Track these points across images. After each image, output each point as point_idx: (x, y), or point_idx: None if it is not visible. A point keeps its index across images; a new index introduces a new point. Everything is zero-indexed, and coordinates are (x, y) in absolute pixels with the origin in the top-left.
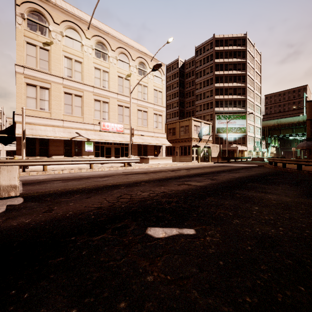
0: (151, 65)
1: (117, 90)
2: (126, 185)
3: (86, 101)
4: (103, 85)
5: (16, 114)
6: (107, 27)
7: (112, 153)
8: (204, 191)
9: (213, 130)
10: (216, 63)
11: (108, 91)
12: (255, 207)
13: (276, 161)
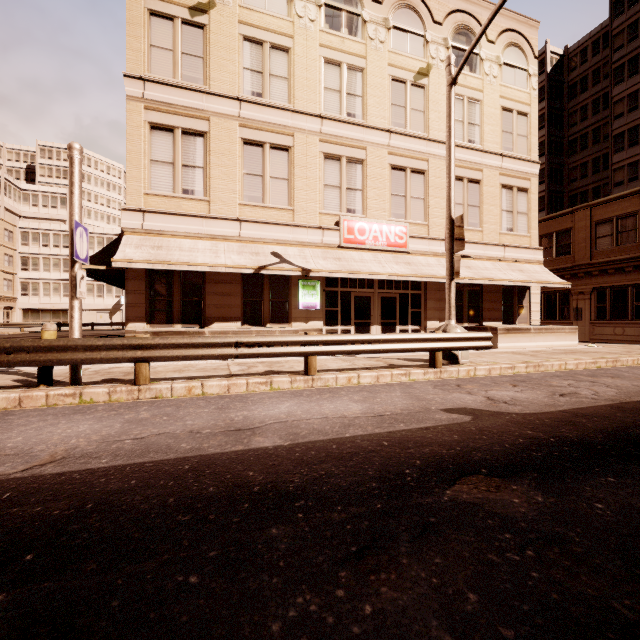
0: (494, 30)
1: (388, 123)
2: None
3: (300, 162)
4: (347, 110)
5: (126, 209)
6: None
7: (373, 315)
8: None
9: None
10: None
11: (364, 127)
12: None
13: None
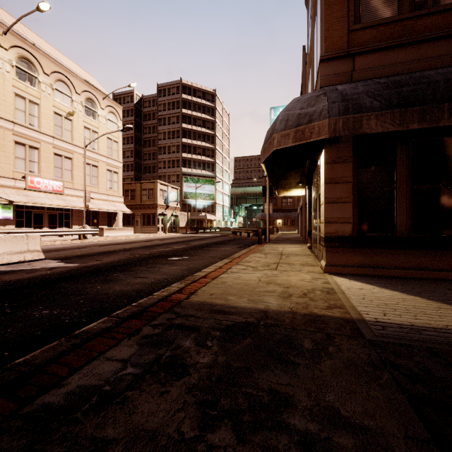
0: (104, 104)
1: (52, 133)
2: (122, 251)
3: None
4: (29, 122)
5: None
6: (33, 33)
7: (44, 222)
8: (185, 249)
9: (180, 194)
10: (183, 113)
11: (39, 133)
12: (212, 252)
13: (236, 230)
